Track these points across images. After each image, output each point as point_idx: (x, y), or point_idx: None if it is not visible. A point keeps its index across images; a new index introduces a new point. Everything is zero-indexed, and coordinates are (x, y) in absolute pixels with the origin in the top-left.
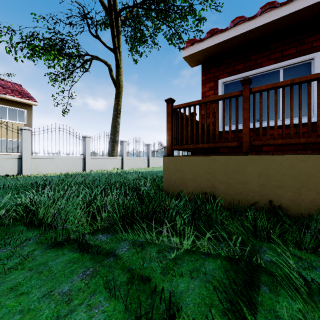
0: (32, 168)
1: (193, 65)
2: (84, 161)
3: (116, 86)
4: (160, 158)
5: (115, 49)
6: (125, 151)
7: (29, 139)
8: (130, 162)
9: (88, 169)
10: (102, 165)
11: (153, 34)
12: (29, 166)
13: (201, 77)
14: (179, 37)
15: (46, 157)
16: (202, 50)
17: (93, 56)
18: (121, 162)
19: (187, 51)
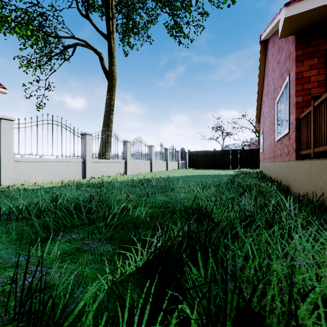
0: (14, 175)
1: (285, 34)
2: (84, 165)
3: (109, 77)
4: (162, 161)
5: (109, 34)
6: (129, 153)
7: (10, 134)
8: (134, 166)
9: (88, 176)
10: (104, 170)
11: (145, 26)
12: (10, 173)
13: (295, 51)
14: (181, 29)
15: (35, 160)
16: (322, 6)
17: (80, 40)
18: (124, 166)
19: (294, 8)
